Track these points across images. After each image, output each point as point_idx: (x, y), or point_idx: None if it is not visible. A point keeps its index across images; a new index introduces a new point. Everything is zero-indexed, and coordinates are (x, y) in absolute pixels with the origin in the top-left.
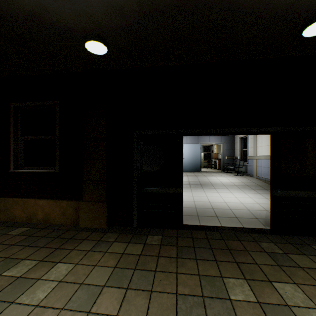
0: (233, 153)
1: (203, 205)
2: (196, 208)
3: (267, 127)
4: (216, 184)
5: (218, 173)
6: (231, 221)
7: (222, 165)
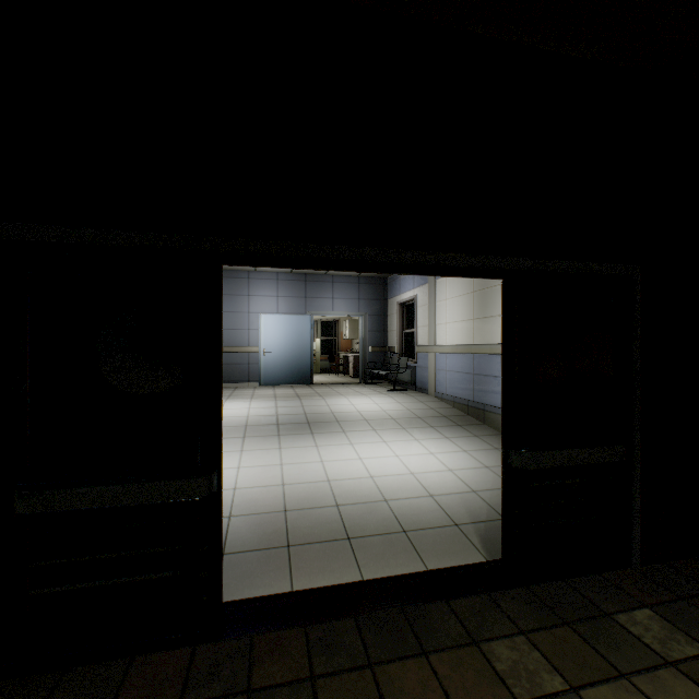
0: (385, 339)
1: (310, 495)
2: (288, 513)
3: (496, 255)
4: (348, 419)
5: (353, 387)
6: (391, 553)
7: (363, 367)
